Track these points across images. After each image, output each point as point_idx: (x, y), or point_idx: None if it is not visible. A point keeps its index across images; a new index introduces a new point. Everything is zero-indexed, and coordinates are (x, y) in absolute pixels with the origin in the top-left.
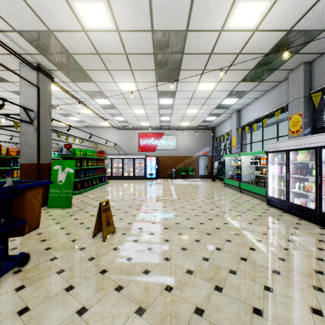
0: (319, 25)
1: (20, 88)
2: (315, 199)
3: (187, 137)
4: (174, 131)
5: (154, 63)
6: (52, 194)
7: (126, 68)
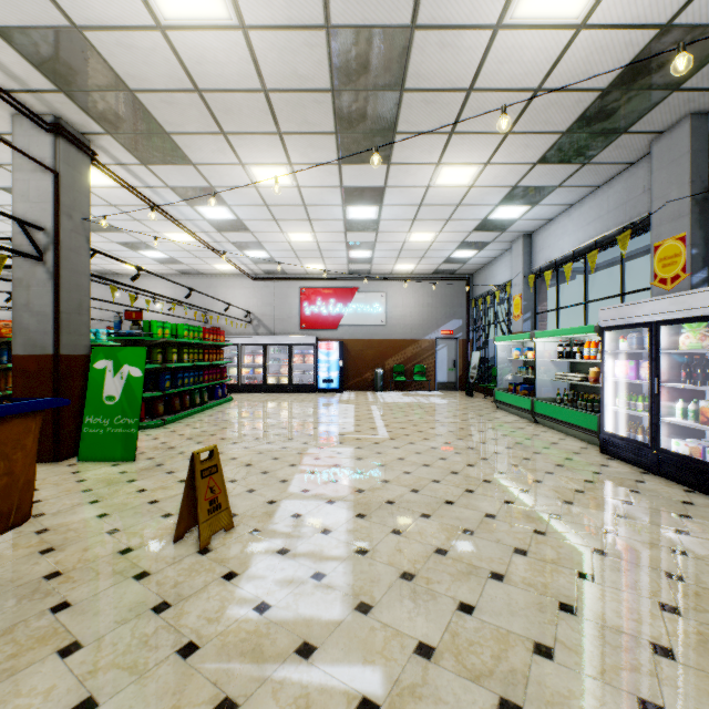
0: None
1: (13, 174)
2: None
3: (409, 297)
4: (380, 283)
5: (334, 115)
6: (89, 429)
7: (267, 128)
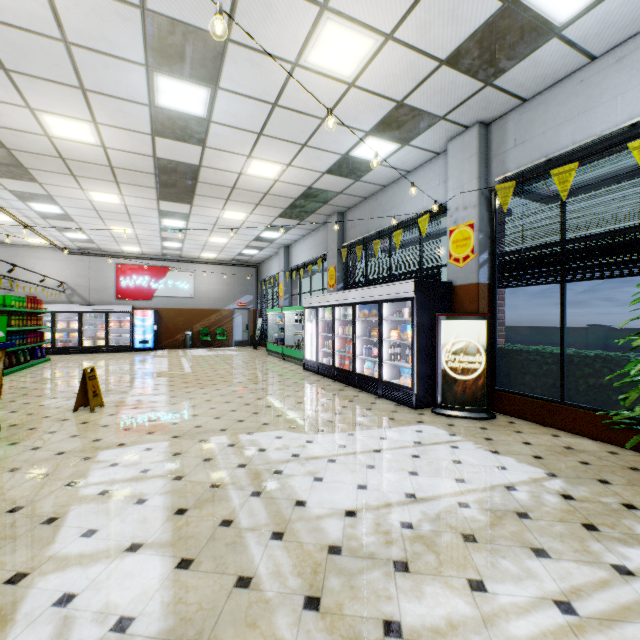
0: (334, 189)
1: None
2: (332, 356)
3: (213, 277)
4: (190, 265)
5: (156, 182)
6: None
7: (109, 179)
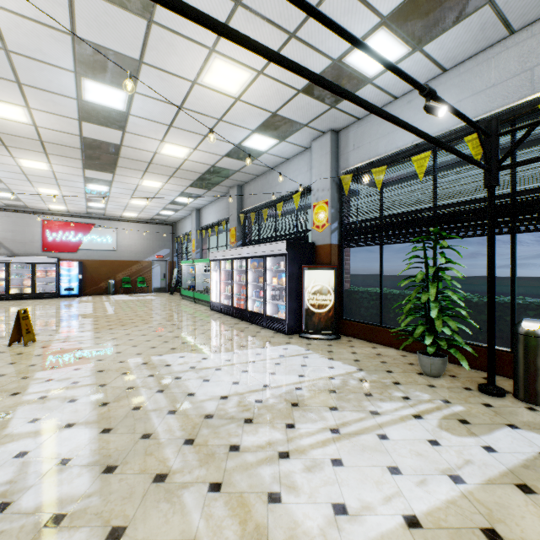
0: (233, 168)
1: None
2: (231, 298)
3: (134, 233)
4: (113, 222)
5: (82, 155)
6: None
7: (38, 150)
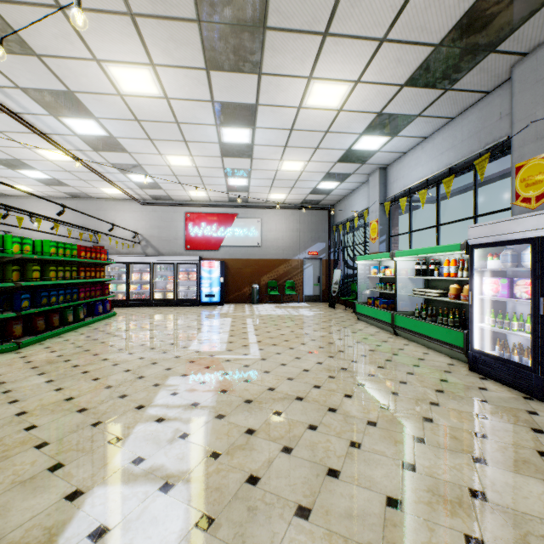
0: None
1: None
2: None
3: (281, 223)
4: (257, 210)
5: None
6: None
7: (114, 4)
